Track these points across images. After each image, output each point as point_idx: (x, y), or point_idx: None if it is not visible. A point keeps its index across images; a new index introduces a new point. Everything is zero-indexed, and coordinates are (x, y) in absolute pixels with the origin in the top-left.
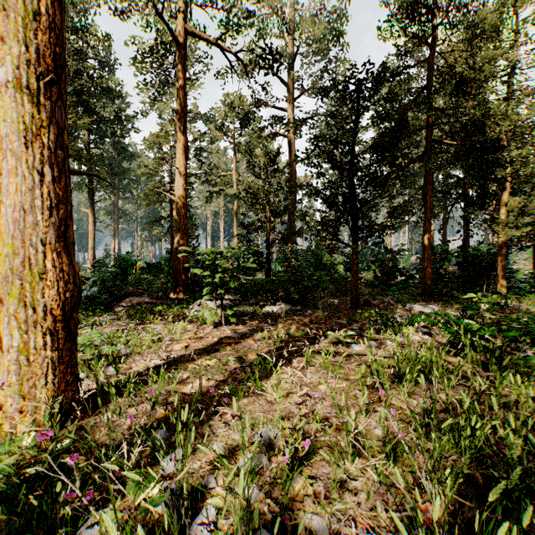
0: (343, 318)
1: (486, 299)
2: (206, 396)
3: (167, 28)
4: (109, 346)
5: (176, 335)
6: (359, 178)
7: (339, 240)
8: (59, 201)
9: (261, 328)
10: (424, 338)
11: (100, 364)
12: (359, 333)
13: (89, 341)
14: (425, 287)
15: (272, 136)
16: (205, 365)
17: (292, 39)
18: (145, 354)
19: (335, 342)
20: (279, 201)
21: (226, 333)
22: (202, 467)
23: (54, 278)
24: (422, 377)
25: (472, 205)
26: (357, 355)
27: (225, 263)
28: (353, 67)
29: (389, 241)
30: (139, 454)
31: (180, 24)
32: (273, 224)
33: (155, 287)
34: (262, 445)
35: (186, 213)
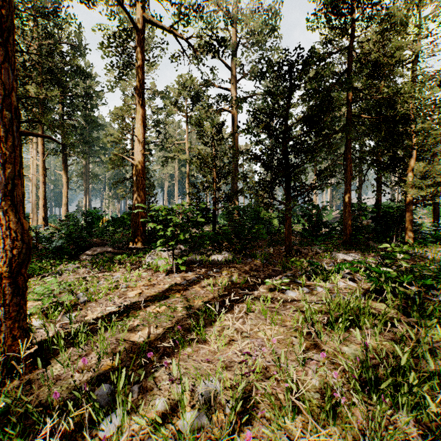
0: (278, 265)
1: (399, 249)
2: (154, 345)
3: (127, 15)
4: (67, 295)
5: (132, 282)
6: (290, 147)
7: (275, 198)
8: (7, 161)
9: (207, 275)
10: (348, 284)
11: (57, 312)
12: (292, 279)
13: (49, 290)
14: (346, 238)
15: (218, 111)
16: (155, 312)
17: (235, 30)
18: (101, 301)
19: (272, 288)
20: (224, 165)
21: (177, 280)
22: (143, 428)
23: (1, 236)
24: (357, 331)
25: (385, 169)
26: (291, 301)
27: (176, 218)
28: (286, 50)
29: (315, 199)
30: (80, 413)
31: (139, 12)
32: (219, 184)
33: (116, 239)
34: (202, 405)
35: (144, 175)
